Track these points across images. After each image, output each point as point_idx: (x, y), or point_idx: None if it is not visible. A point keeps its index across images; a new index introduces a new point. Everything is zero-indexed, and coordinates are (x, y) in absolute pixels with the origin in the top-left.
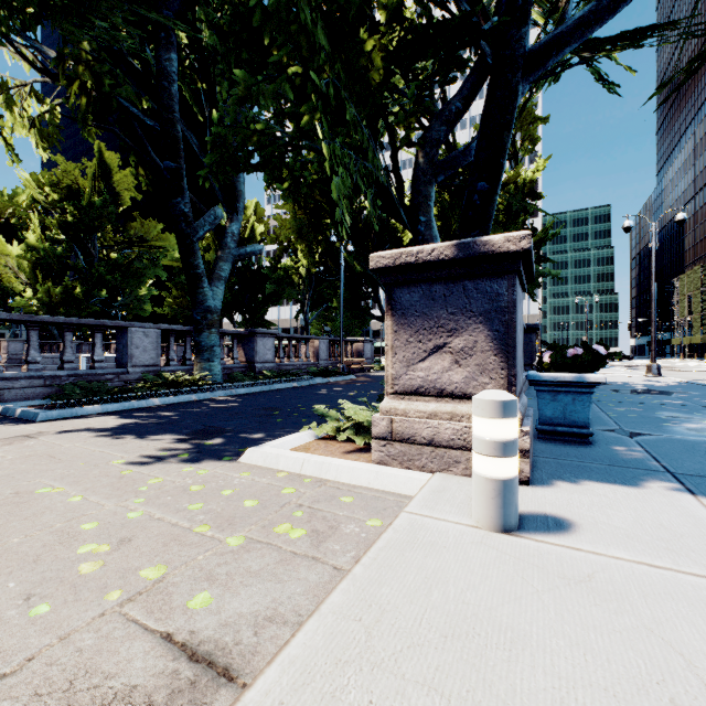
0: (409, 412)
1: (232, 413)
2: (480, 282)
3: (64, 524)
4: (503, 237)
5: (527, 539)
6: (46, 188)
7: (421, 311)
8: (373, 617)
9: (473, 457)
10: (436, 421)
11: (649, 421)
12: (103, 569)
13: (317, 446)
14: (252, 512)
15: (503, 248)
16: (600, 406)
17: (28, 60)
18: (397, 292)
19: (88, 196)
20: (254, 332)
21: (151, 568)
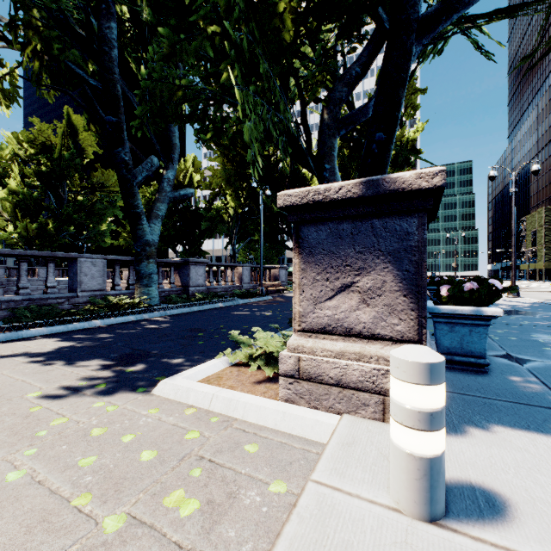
0: (317, 350)
1: (161, 334)
2: (389, 221)
3: None
4: (414, 174)
5: (462, 536)
6: (25, 144)
7: (329, 249)
8: None
9: (391, 424)
10: (343, 362)
11: (529, 345)
12: None
13: (229, 374)
14: (146, 469)
15: (414, 185)
16: None
17: None
18: (304, 230)
19: (59, 151)
20: (188, 261)
21: None
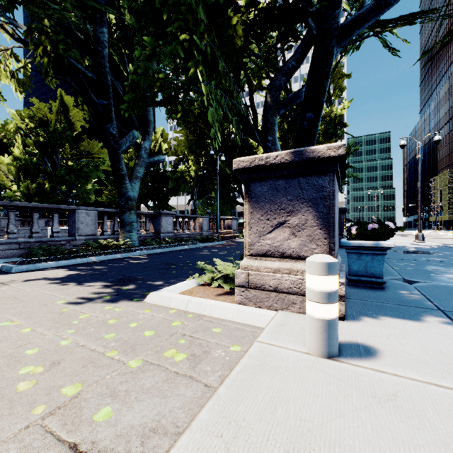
0: (261, 268)
1: (143, 266)
2: (310, 178)
3: (14, 350)
4: (326, 147)
5: (346, 364)
6: (26, 119)
7: (269, 198)
8: (231, 433)
9: (306, 302)
10: (279, 275)
11: (421, 273)
12: (35, 387)
13: (198, 290)
14: (149, 340)
15: (326, 154)
16: (387, 262)
17: (8, 32)
18: (252, 185)
19: (53, 125)
20: (160, 213)
21: (71, 386)
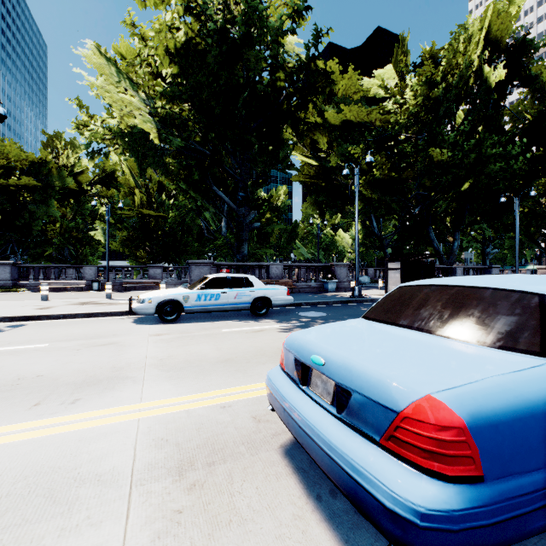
0: None
1: None
2: None
3: None
4: None
5: None
6: None
7: (541, 272)
8: None
9: None
10: None
11: None
12: None
13: None
14: None
15: None
16: None
17: None
18: (538, 270)
19: None
20: None
21: None
